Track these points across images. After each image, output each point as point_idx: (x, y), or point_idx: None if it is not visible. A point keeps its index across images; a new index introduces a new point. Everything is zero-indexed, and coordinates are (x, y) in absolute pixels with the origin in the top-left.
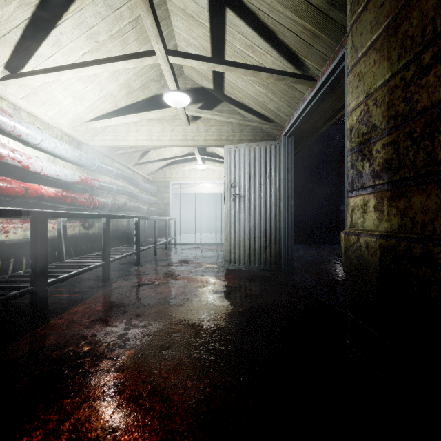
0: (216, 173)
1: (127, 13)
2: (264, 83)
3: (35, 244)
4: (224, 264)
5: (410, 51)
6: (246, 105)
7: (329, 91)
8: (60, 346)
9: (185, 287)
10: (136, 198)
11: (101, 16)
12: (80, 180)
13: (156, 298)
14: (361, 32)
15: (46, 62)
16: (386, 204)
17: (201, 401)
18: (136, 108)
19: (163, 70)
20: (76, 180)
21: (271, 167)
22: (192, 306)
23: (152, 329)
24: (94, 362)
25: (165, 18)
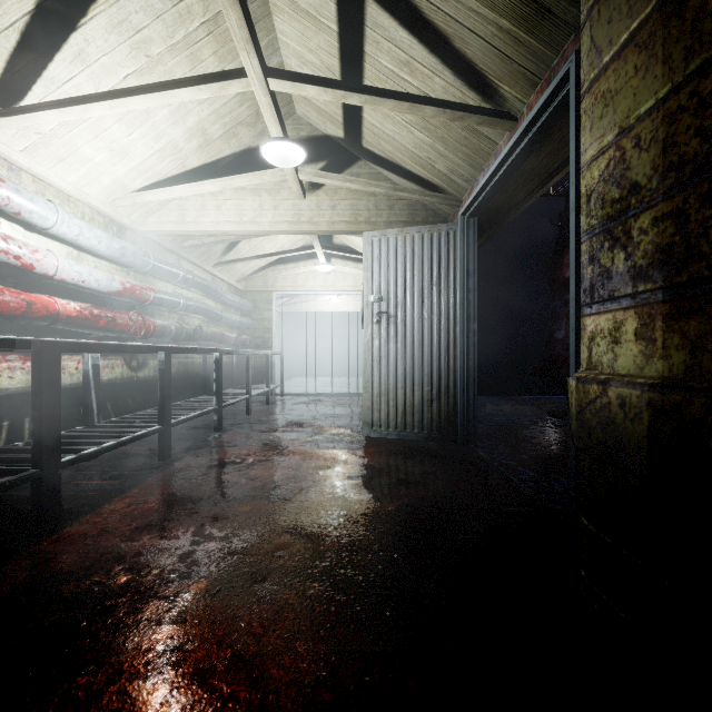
0: (348, 278)
1: (199, 7)
2: (430, 127)
3: (39, 397)
4: (363, 430)
5: (711, 40)
6: (398, 164)
7: (539, 138)
8: (79, 574)
9: (297, 468)
10: (218, 320)
11: (155, 12)
12: (122, 289)
13: (247, 488)
14: (609, 17)
15: (62, 89)
16: (661, 328)
17: (321, 681)
18: (216, 170)
19: (260, 103)
20: (116, 290)
21: (441, 268)
22: (308, 503)
23: (239, 542)
24: (134, 606)
25: (263, 17)
